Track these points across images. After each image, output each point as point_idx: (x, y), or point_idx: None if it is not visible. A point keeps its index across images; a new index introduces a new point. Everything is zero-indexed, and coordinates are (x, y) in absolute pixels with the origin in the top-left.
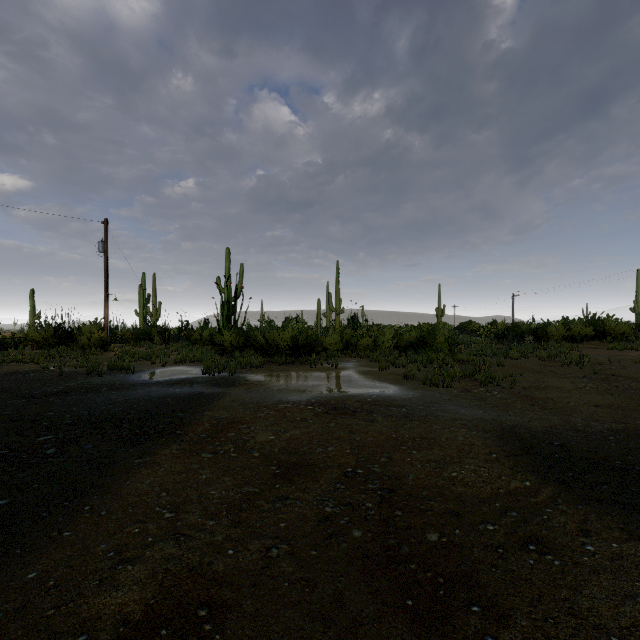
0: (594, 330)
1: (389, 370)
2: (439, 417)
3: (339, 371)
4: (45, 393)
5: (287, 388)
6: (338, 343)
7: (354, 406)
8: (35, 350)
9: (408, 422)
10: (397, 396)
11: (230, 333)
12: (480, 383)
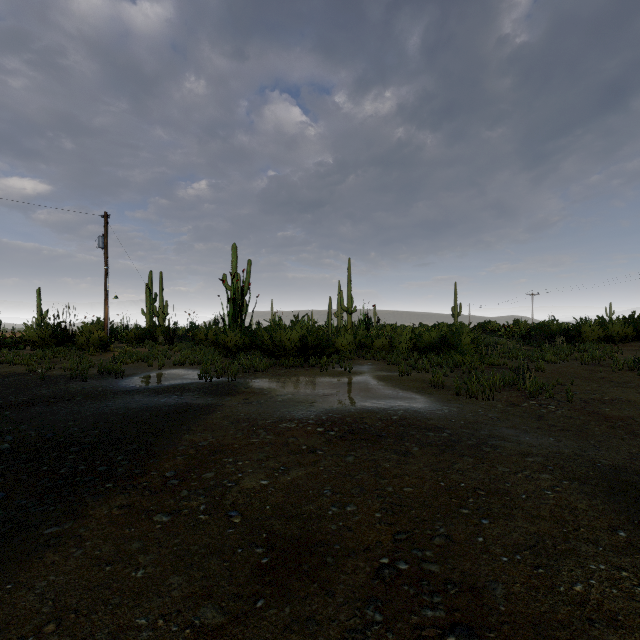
0: (634, 330)
1: (411, 375)
2: (498, 449)
3: (353, 376)
4: (6, 404)
5: (293, 398)
6: (351, 344)
7: (377, 427)
8: (34, 350)
9: (458, 458)
10: (429, 412)
11: (235, 333)
12: (528, 394)
